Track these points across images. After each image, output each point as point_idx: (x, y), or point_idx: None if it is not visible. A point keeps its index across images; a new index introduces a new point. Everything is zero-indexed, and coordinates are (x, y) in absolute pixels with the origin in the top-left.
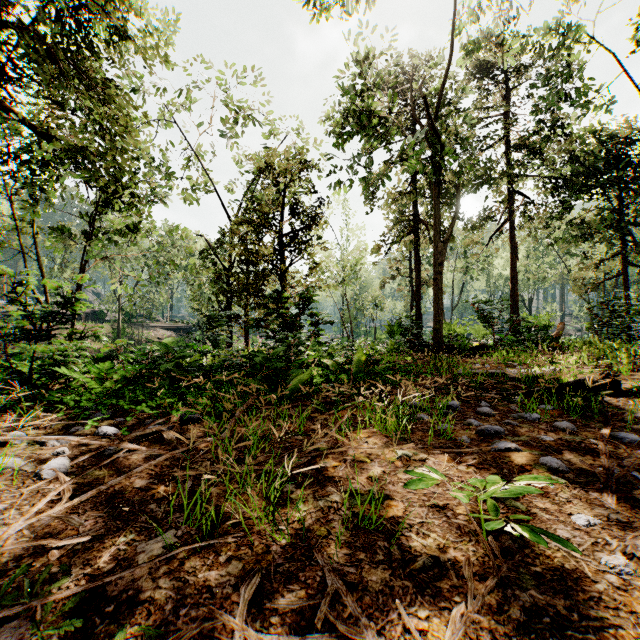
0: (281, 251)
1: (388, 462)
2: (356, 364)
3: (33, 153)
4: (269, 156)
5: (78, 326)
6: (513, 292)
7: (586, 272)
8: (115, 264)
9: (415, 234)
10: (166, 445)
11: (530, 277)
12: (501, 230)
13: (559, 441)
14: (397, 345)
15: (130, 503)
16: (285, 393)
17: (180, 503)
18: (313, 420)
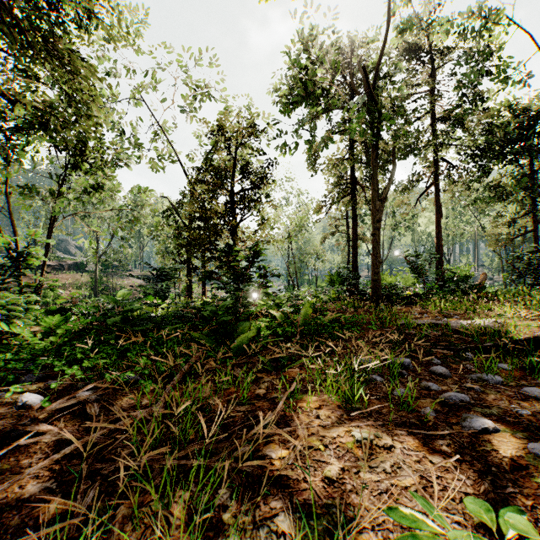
0: (232, 208)
1: (346, 450)
2: (303, 316)
3: (4, 118)
4: (221, 119)
5: (61, 275)
6: (438, 246)
7: (500, 229)
8: (92, 222)
9: (352, 195)
10: (89, 420)
11: (450, 233)
12: (427, 192)
13: (538, 415)
14: (337, 293)
15: (3, 532)
16: (231, 349)
17: (69, 534)
18: (259, 382)
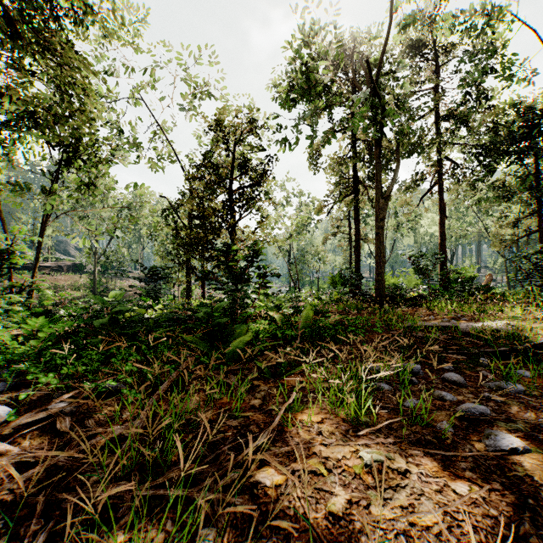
0: (231, 206)
1: (353, 475)
2: (304, 318)
3: None
4: (218, 113)
5: (60, 277)
6: (442, 247)
7: (505, 229)
8: (91, 223)
9: (355, 195)
10: (60, 436)
11: (453, 234)
12: (430, 192)
13: None
14: (339, 295)
15: None
16: (226, 353)
17: None
18: (254, 391)
